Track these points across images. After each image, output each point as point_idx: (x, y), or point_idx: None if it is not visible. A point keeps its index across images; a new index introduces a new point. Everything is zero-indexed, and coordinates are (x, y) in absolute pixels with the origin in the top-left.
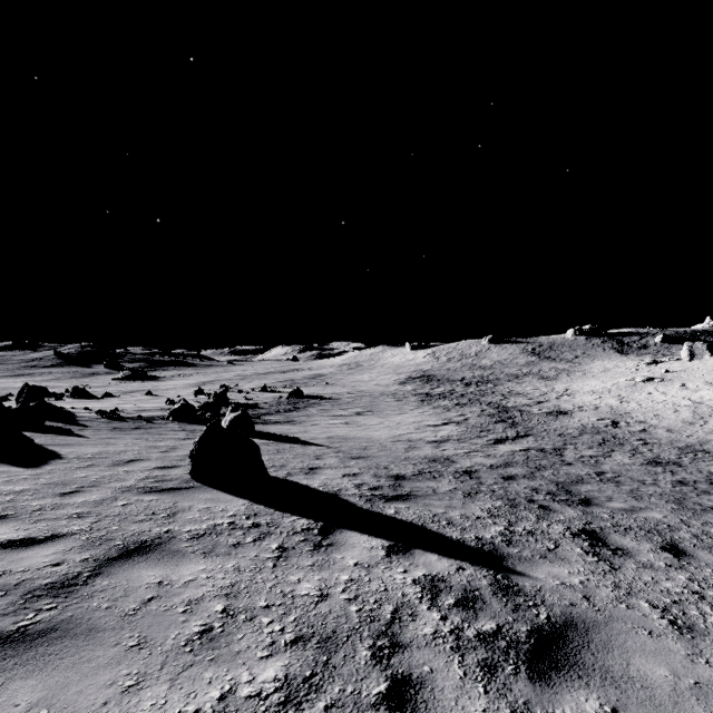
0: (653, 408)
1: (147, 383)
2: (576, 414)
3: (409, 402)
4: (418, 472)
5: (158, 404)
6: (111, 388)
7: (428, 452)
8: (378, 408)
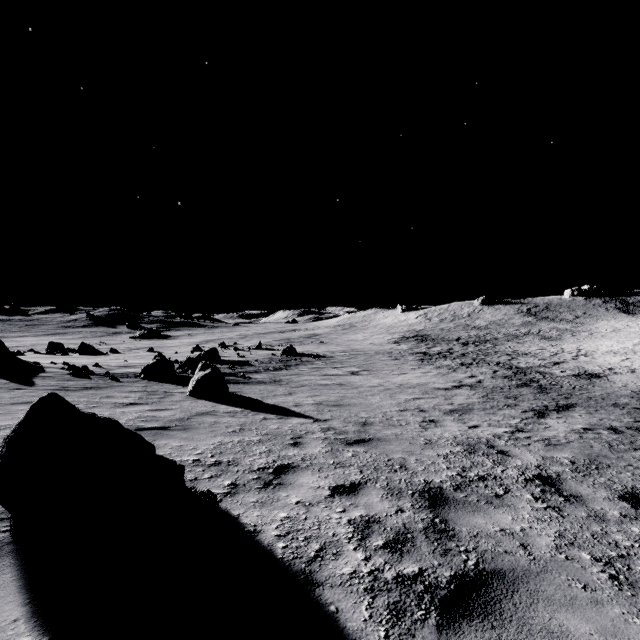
0: None
1: (157, 341)
2: (613, 378)
3: (407, 361)
4: (461, 480)
5: (149, 360)
6: (124, 345)
7: (454, 431)
8: (374, 367)
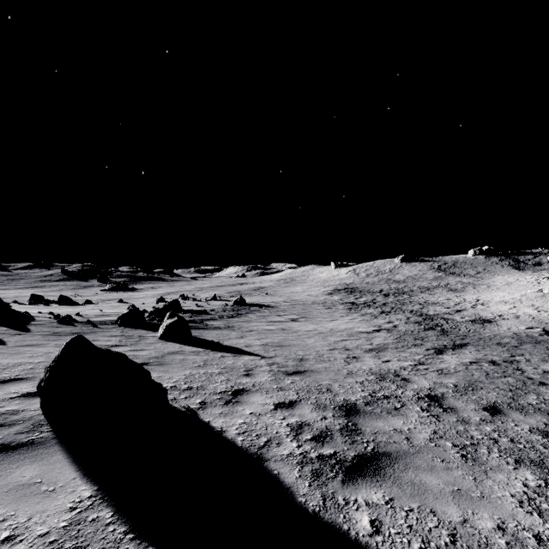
0: None
1: (125, 293)
2: (501, 323)
3: (338, 310)
4: (371, 398)
5: (121, 310)
6: (96, 297)
7: (371, 365)
8: (311, 315)
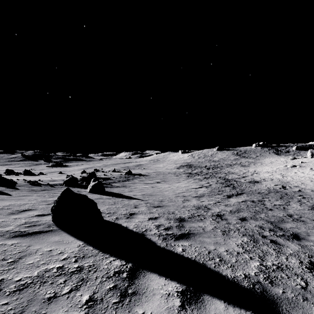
0: (299, 179)
1: (61, 168)
2: (263, 183)
3: (182, 177)
4: (191, 216)
5: (62, 178)
6: (44, 170)
7: (194, 203)
8: (167, 179)
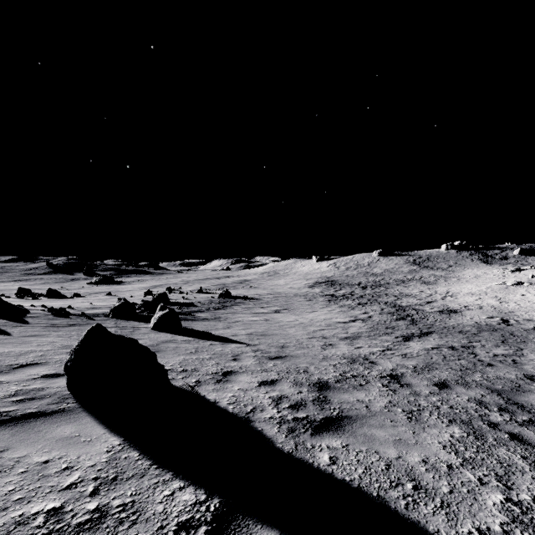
0: (532, 307)
1: (112, 286)
2: (466, 313)
3: (318, 302)
4: (341, 377)
5: (111, 303)
6: (83, 290)
7: (344, 351)
8: (292, 306)
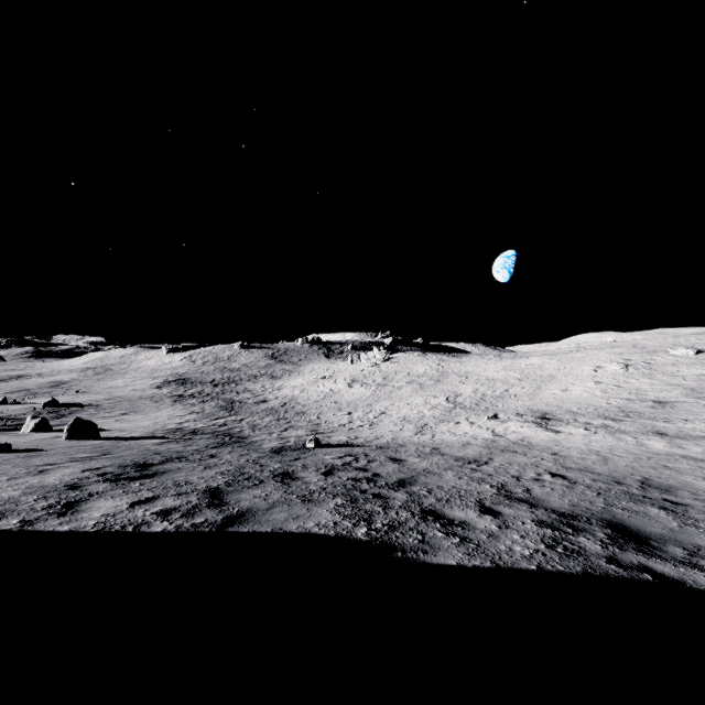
0: (311, 395)
1: None
2: (271, 402)
3: (165, 403)
4: (168, 432)
5: None
6: None
7: (175, 427)
8: (139, 409)
